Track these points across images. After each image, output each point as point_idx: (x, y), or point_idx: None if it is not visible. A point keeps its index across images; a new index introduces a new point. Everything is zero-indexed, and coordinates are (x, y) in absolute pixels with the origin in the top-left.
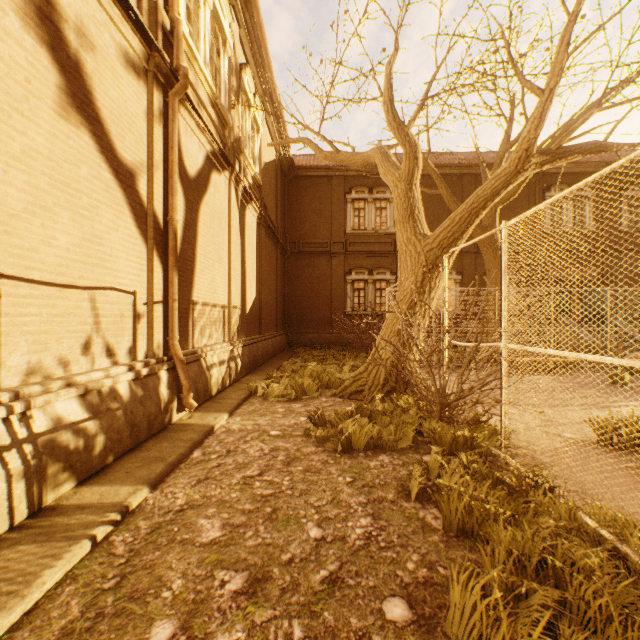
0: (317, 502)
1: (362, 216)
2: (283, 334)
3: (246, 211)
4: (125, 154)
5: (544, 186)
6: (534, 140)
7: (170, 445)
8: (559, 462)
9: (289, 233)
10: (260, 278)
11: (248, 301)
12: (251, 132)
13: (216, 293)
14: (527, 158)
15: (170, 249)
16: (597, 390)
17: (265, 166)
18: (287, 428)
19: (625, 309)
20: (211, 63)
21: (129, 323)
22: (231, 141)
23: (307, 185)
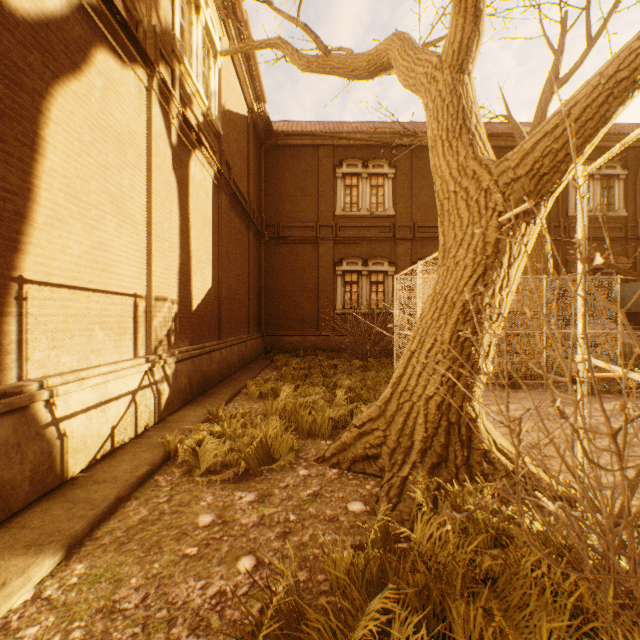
0: None
1: (355, 195)
2: (258, 337)
3: (191, 159)
4: None
5: None
6: None
7: None
8: None
9: (266, 214)
10: (219, 262)
11: (196, 292)
12: (202, 50)
13: (111, 272)
14: None
15: None
16: None
17: (229, 115)
18: (186, 636)
19: None
20: None
21: None
22: (152, 24)
23: (288, 156)
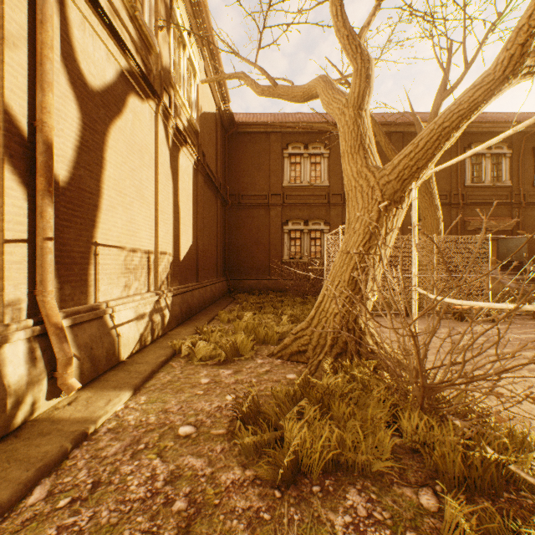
0: None
1: (298, 170)
2: (224, 281)
3: (180, 153)
4: None
5: (465, 144)
6: None
7: None
8: None
9: (230, 186)
10: (197, 225)
11: (183, 247)
12: (186, 74)
13: (136, 236)
14: (521, 57)
15: (39, 166)
16: None
17: (204, 115)
18: (205, 419)
19: None
20: None
21: None
22: (158, 69)
23: (247, 141)
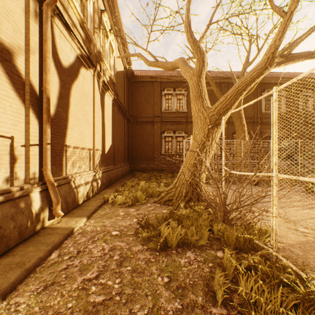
0: (140, 311)
1: (170, 103)
2: (128, 165)
3: (105, 95)
4: (2, 35)
5: (261, 89)
6: (278, 46)
7: (34, 249)
8: (309, 255)
9: (131, 111)
10: (114, 134)
11: (106, 146)
12: (108, 51)
13: (84, 141)
14: (272, 58)
15: (44, 109)
16: (301, 196)
17: (117, 73)
18: (124, 228)
19: (300, 152)
20: (82, 4)
21: (6, 159)
22: (94, 52)
23: (141, 86)
